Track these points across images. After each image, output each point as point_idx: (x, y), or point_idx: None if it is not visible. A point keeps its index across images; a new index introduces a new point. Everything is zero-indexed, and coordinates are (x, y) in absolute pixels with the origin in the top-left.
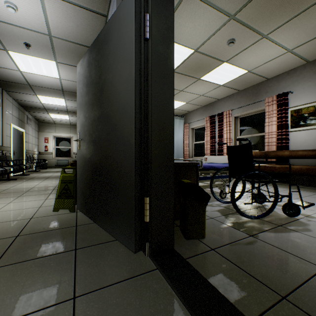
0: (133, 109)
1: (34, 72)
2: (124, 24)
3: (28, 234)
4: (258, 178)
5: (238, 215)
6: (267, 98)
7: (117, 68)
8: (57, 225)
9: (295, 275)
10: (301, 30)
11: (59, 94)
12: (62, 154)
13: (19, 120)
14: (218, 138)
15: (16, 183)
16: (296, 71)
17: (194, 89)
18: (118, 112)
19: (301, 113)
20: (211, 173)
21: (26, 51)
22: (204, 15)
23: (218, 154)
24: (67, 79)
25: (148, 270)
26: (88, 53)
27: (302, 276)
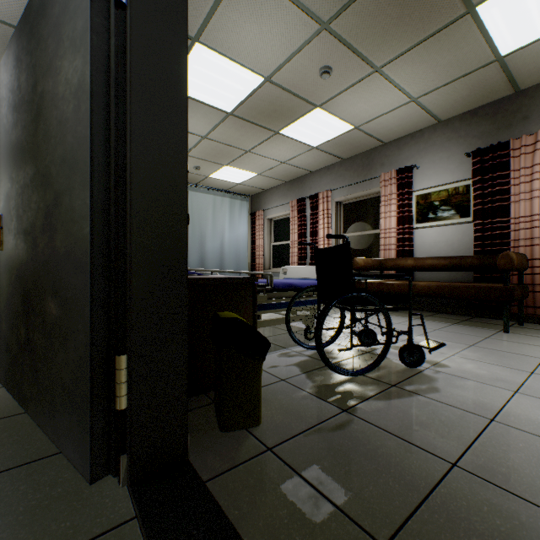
0: (88, 157)
1: None
2: None
3: None
4: (362, 304)
5: (330, 371)
6: (384, 175)
7: (62, 67)
8: None
9: (408, 487)
10: (429, 67)
11: None
12: None
13: None
14: (311, 237)
15: None
16: (424, 135)
17: (270, 150)
18: (63, 166)
19: (431, 200)
20: (289, 296)
21: None
22: (278, 13)
23: (311, 263)
24: None
25: (113, 525)
26: (15, 37)
27: (420, 487)
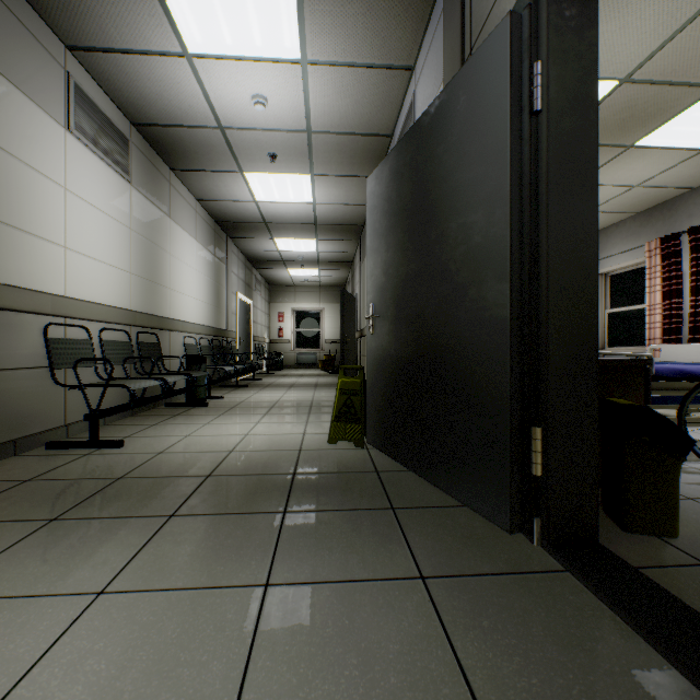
0: (506, 254)
1: (276, 199)
2: (483, 92)
3: (308, 473)
4: None
5: None
6: None
7: (465, 179)
8: (344, 466)
9: None
10: None
11: (308, 232)
12: (306, 342)
13: (245, 284)
14: (693, 295)
15: (250, 393)
16: None
17: (612, 173)
18: (467, 262)
19: None
20: (680, 389)
21: (270, 166)
22: None
23: (691, 339)
24: (326, 202)
25: (547, 568)
26: (392, 155)
27: None
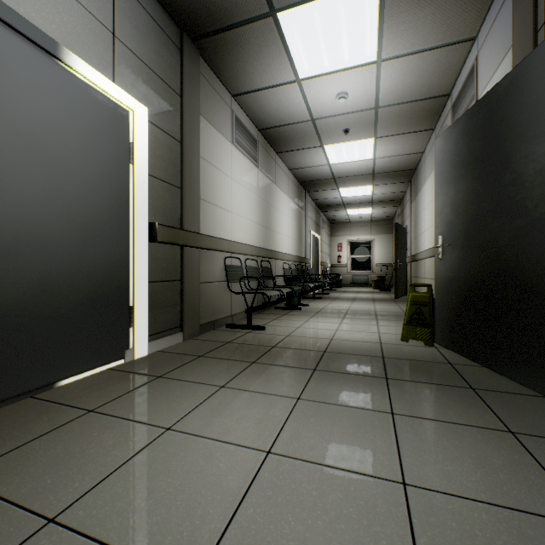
0: None
1: (344, 160)
2: None
3: (393, 358)
4: None
5: None
6: None
7: (543, 133)
8: (420, 357)
9: None
10: None
11: (366, 180)
12: (359, 266)
13: (316, 224)
14: None
15: (325, 303)
16: None
17: None
18: (544, 200)
19: None
20: None
21: (342, 138)
22: None
23: None
24: (384, 156)
25: None
26: (462, 120)
27: None
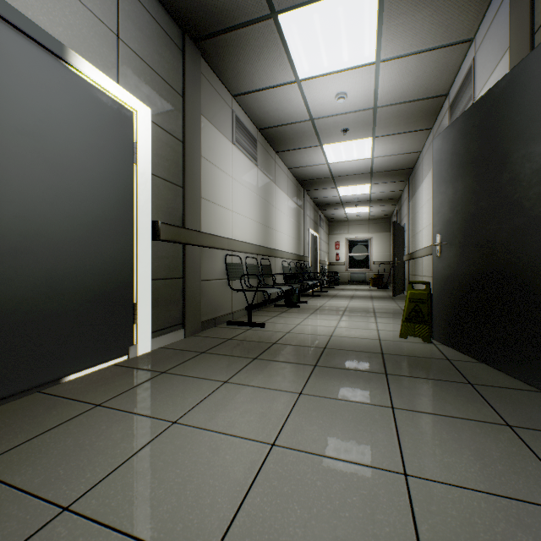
0: None
1: (342, 160)
2: None
3: (392, 354)
4: None
5: None
6: None
7: (540, 134)
8: (419, 353)
9: None
10: None
11: (364, 179)
12: (356, 264)
13: (314, 223)
14: None
15: (324, 301)
16: None
17: None
18: None
19: None
20: None
21: (341, 138)
22: None
23: None
24: (382, 155)
25: None
26: (460, 120)
27: None
